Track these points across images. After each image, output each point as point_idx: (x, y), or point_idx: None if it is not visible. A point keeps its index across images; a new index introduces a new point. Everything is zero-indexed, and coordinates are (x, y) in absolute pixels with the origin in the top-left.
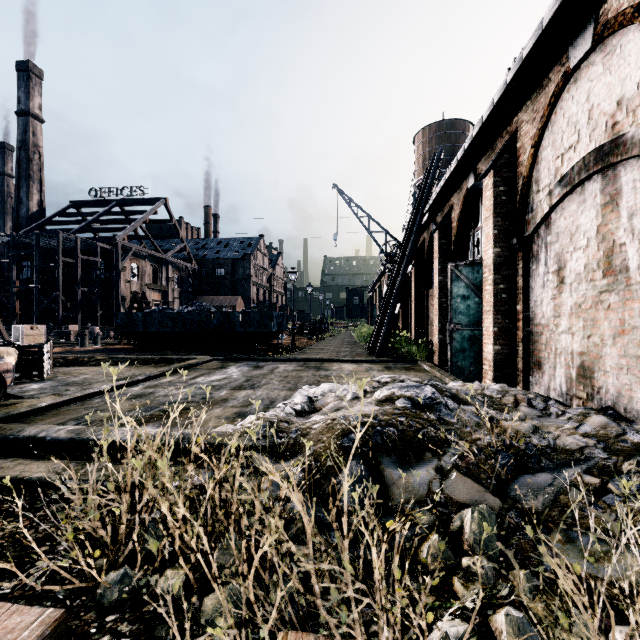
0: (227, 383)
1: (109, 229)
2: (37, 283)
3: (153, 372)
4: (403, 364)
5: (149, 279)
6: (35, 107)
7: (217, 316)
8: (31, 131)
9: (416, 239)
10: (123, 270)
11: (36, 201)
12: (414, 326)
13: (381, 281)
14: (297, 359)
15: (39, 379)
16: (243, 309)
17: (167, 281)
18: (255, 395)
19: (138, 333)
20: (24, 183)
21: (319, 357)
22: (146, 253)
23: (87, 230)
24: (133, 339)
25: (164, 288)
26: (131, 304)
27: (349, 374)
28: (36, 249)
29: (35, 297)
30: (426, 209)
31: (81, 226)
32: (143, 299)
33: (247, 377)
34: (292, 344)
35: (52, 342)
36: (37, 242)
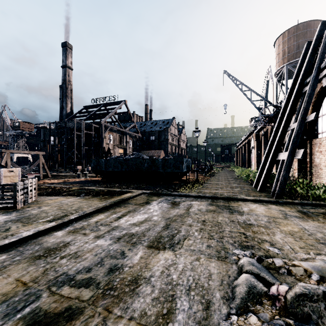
0: (146, 230)
1: (99, 118)
2: (65, 145)
3: (89, 208)
4: (313, 207)
5: (117, 142)
6: (69, 63)
7: (147, 161)
8: (67, 74)
9: (313, 92)
10: (105, 138)
11: (69, 107)
12: (297, 169)
13: (249, 138)
14: (205, 196)
15: (13, 210)
16: (163, 157)
17: (126, 143)
18: (176, 270)
19: (102, 171)
20: (64, 99)
21: (220, 192)
22: (116, 129)
23: (89, 119)
24: (100, 175)
25: (125, 147)
26: (101, 154)
27: (271, 223)
28: (65, 128)
29: (65, 152)
30: (325, 63)
31: (87, 117)
32: (108, 151)
33: (166, 220)
34: (196, 180)
35: (36, 180)
36: (65, 125)
